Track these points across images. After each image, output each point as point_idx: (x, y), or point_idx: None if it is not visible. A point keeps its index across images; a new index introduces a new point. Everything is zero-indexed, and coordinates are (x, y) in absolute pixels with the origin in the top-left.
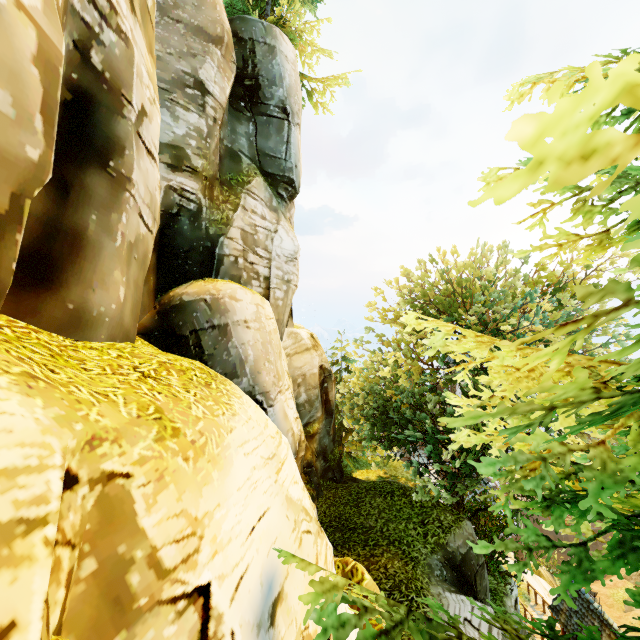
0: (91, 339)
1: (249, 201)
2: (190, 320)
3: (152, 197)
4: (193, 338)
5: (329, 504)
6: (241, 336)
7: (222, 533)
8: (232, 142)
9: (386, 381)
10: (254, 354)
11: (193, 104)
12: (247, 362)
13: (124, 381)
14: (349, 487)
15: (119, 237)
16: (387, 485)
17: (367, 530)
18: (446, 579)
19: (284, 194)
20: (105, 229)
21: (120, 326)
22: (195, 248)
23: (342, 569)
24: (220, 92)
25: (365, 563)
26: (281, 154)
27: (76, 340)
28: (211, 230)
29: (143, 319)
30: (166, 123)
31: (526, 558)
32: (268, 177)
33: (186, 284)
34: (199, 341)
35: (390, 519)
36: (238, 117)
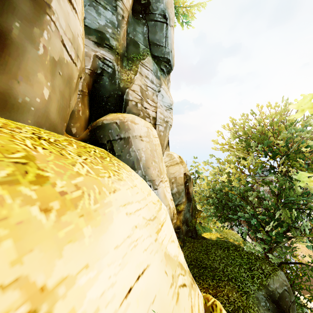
0: (18, 120)
1: (144, 70)
2: (107, 134)
3: (74, 38)
4: (109, 145)
5: (190, 251)
6: (137, 145)
7: (85, 303)
8: (134, 36)
9: (223, 183)
10: (145, 156)
11: (109, 5)
12: (141, 161)
13: (7, 133)
14: (201, 242)
15: (41, 48)
16: (224, 243)
17: (213, 269)
18: (269, 309)
19: (164, 69)
20: (28, 37)
21: (46, 117)
22: (112, 95)
23: (204, 303)
24: (126, 0)
25: (214, 291)
26: (162, 44)
27: (3, 118)
28: (121, 85)
29: (81, 134)
30: (93, 16)
31: (306, 292)
32: (155, 59)
33: (106, 115)
34: (112, 147)
35: (228, 264)
36: (137, 22)
